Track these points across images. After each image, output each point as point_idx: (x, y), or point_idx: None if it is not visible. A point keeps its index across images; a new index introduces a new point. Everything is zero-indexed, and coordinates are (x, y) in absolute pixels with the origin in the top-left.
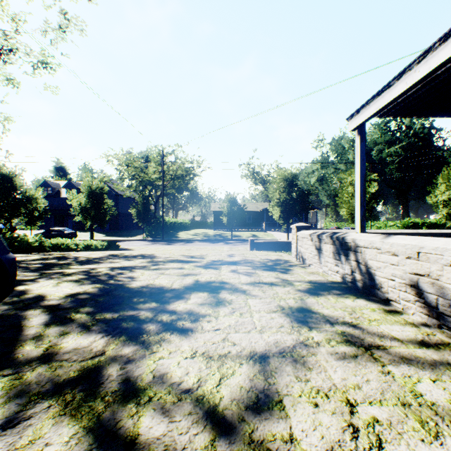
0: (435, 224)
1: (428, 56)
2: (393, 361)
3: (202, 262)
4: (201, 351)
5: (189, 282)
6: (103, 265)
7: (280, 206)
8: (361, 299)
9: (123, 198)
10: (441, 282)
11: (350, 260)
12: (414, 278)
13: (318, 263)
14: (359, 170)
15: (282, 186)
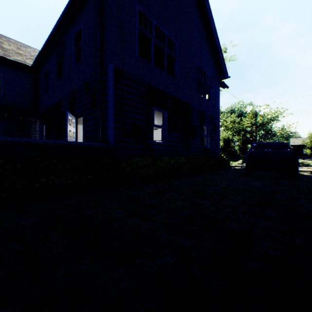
0: None
1: None
2: None
3: None
4: None
5: None
6: None
7: None
8: None
9: None
10: None
11: None
12: None
13: None
14: None
15: None
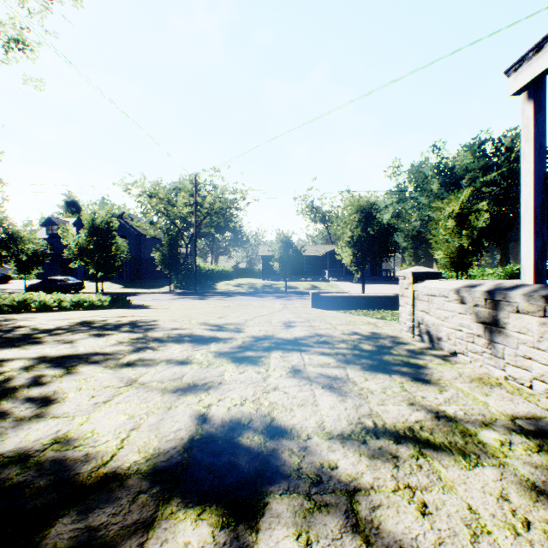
0: (547, 272)
1: None
2: None
3: (234, 342)
4: None
5: (176, 430)
6: (33, 350)
7: (352, 246)
8: None
9: (147, 239)
10: None
11: None
12: None
13: (489, 354)
14: (532, 165)
15: (355, 219)
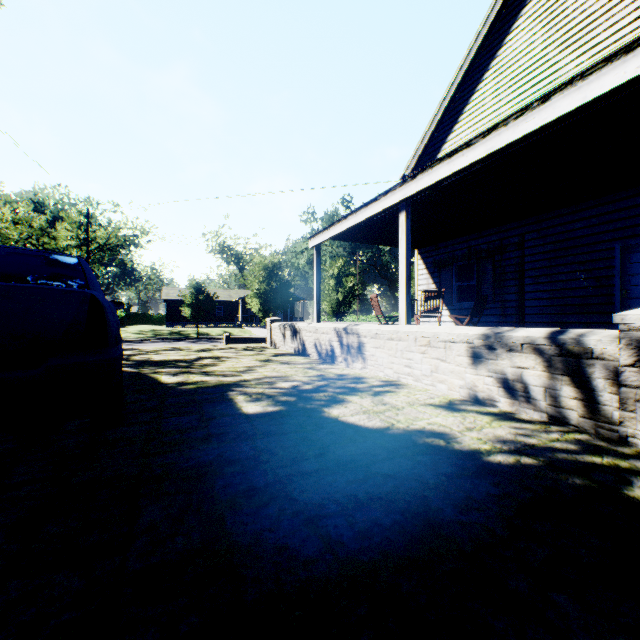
0: None
1: (341, 222)
2: (294, 364)
3: (193, 350)
4: (225, 367)
5: (196, 357)
6: None
7: (260, 297)
8: (298, 356)
9: None
10: (320, 341)
11: (298, 338)
12: (315, 341)
13: (284, 344)
14: (316, 278)
15: (262, 275)
